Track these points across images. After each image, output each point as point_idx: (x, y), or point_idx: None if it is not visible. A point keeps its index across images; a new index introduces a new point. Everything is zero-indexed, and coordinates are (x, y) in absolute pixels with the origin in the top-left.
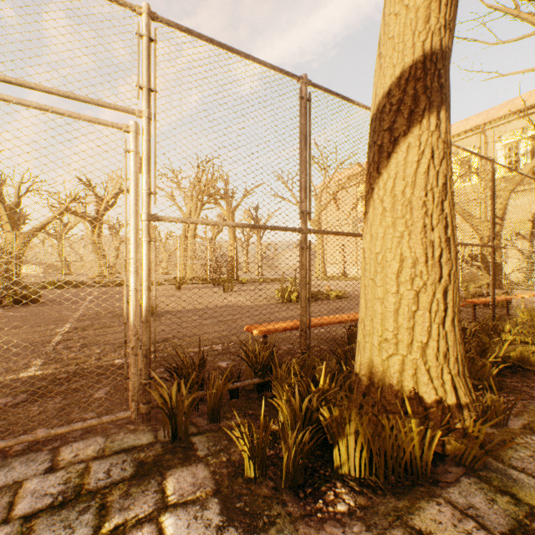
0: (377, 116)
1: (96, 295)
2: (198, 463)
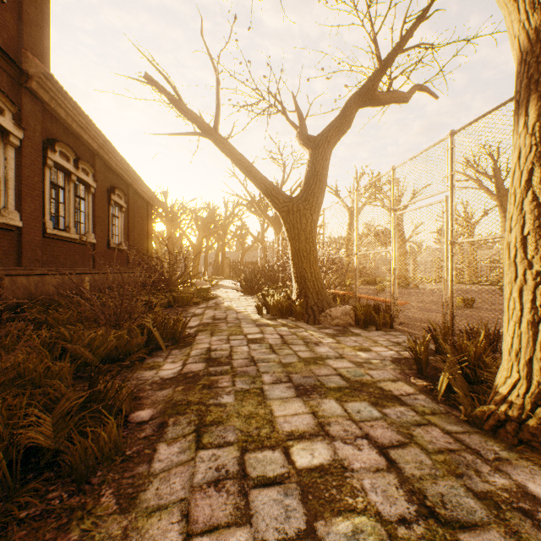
0: None
1: None
2: None
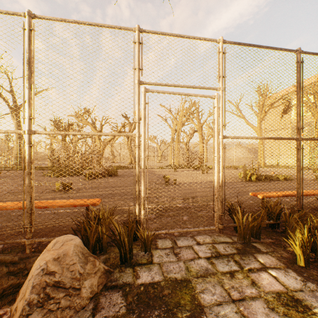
0: None
1: None
2: (266, 254)
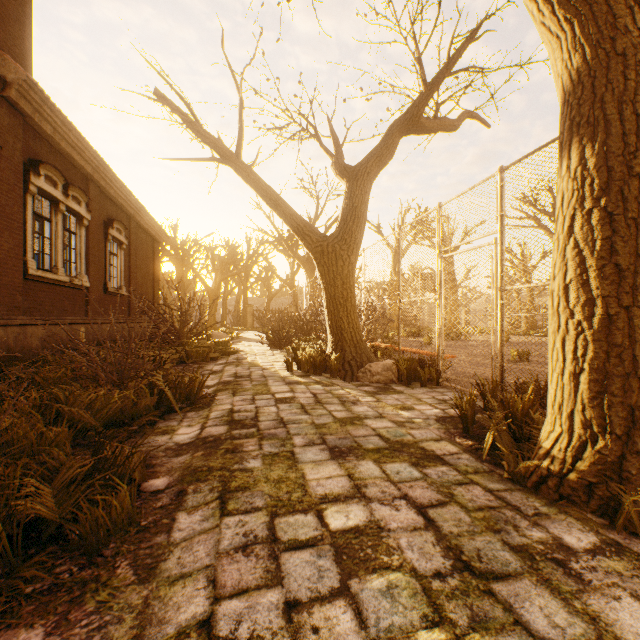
0: None
1: None
2: None
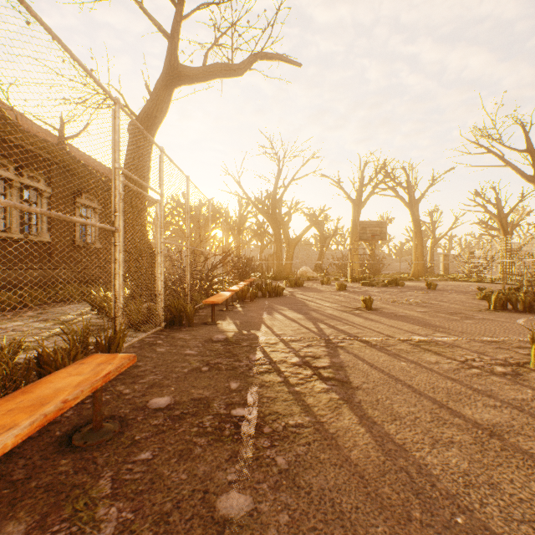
0: None
1: None
2: None
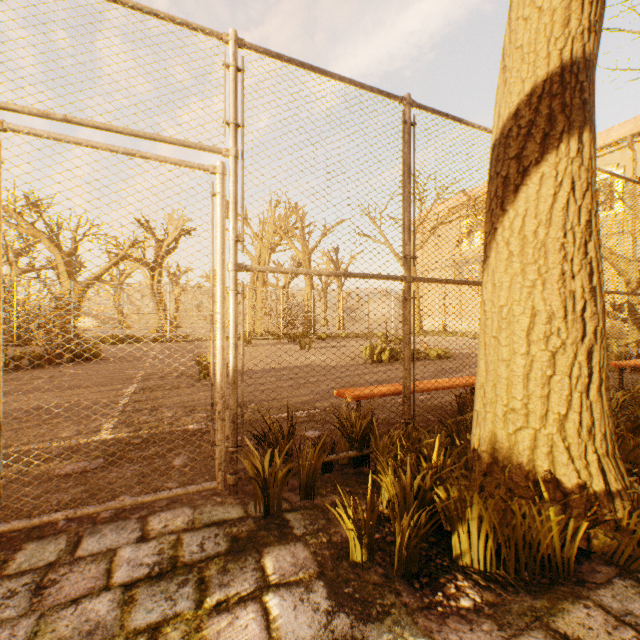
0: (501, 142)
1: (158, 352)
2: (296, 542)
